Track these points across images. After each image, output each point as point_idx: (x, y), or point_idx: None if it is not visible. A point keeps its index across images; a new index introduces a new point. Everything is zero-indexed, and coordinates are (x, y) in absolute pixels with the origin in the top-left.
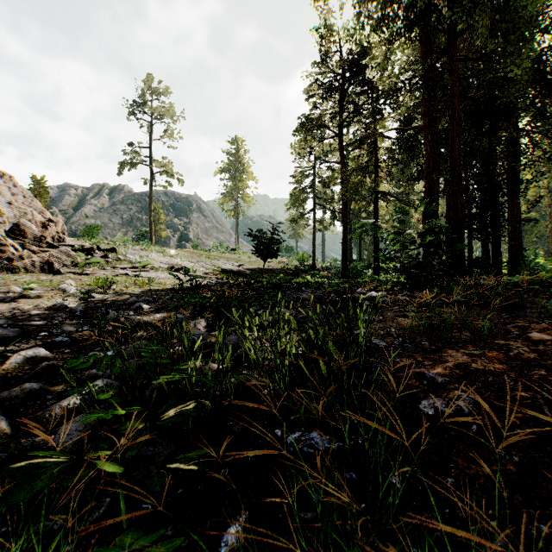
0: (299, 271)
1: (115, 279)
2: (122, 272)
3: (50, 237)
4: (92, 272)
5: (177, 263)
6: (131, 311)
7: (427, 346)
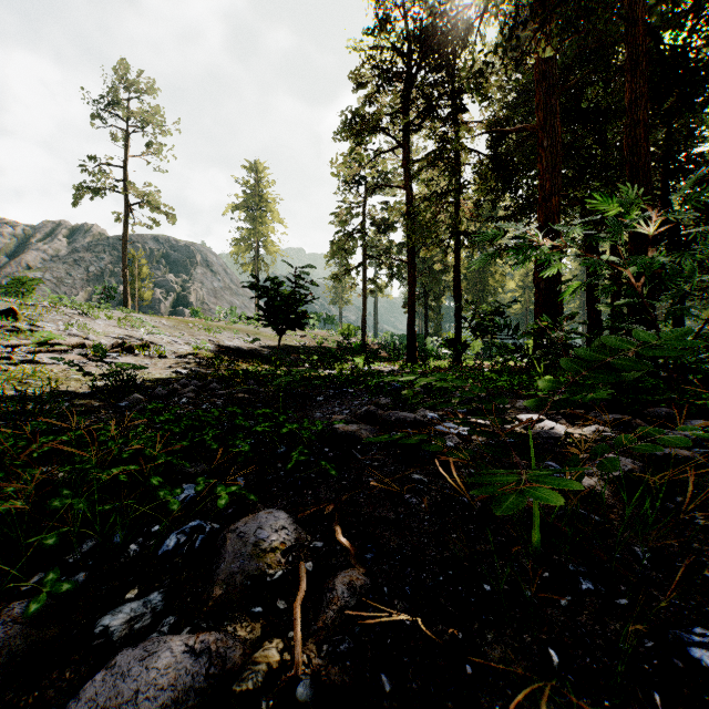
0: (344, 349)
1: None
2: (1, 353)
3: None
4: None
5: (140, 337)
6: None
7: None
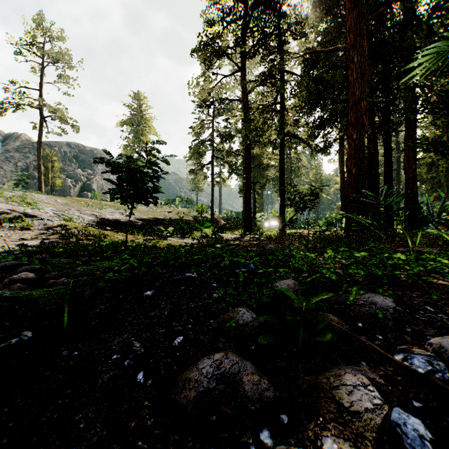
0: (198, 221)
1: None
2: None
3: None
4: None
5: (23, 211)
6: None
7: None
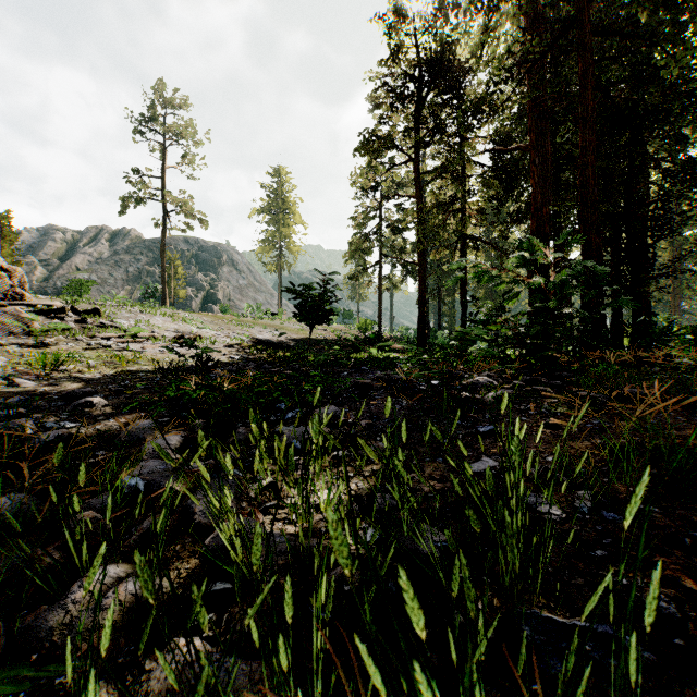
0: (361, 342)
1: (82, 353)
2: (101, 343)
3: (1, 293)
4: (54, 343)
5: (191, 331)
6: (65, 413)
7: (663, 521)
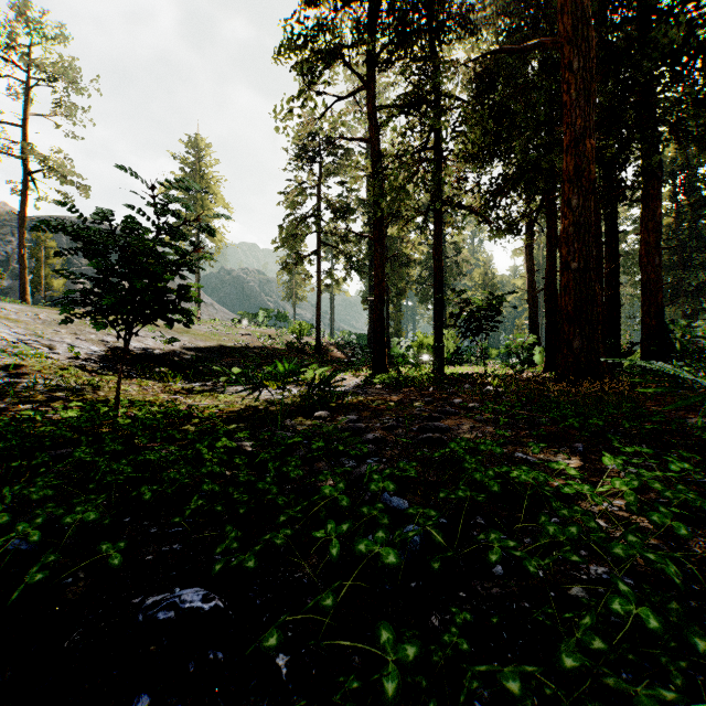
0: (294, 350)
1: None
2: None
3: None
4: None
5: None
6: None
7: None
